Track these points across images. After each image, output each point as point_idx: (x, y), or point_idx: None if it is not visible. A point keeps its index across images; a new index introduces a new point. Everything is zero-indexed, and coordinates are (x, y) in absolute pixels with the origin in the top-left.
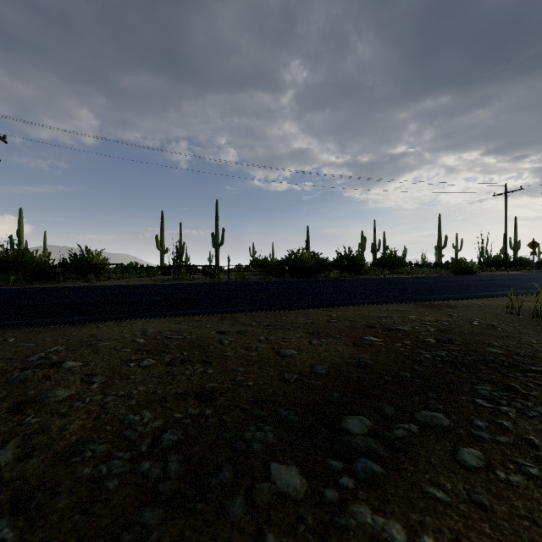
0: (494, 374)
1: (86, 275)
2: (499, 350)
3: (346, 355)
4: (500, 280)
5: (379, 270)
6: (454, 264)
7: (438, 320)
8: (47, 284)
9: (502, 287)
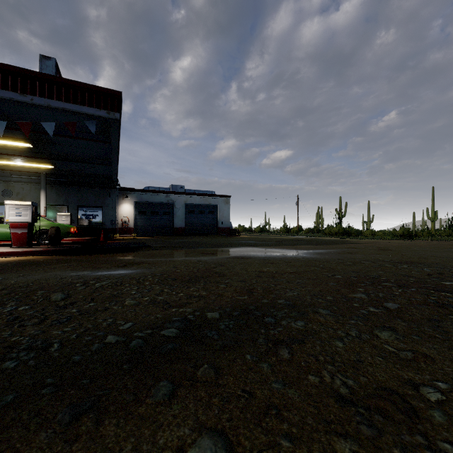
0: None
1: None
2: None
3: (70, 452)
4: None
5: None
6: None
7: None
8: None
9: None
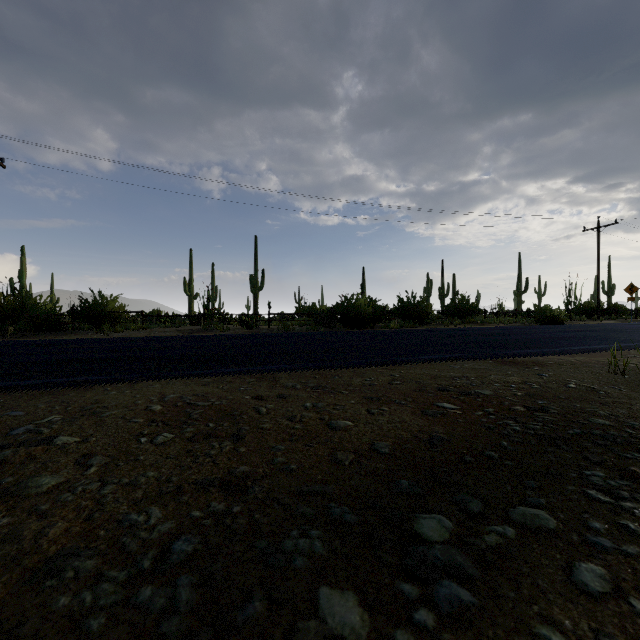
0: (606, 454)
1: (100, 325)
2: (607, 421)
3: (415, 427)
4: (593, 331)
5: (449, 319)
6: (537, 312)
7: (525, 381)
8: (53, 336)
9: (598, 340)
